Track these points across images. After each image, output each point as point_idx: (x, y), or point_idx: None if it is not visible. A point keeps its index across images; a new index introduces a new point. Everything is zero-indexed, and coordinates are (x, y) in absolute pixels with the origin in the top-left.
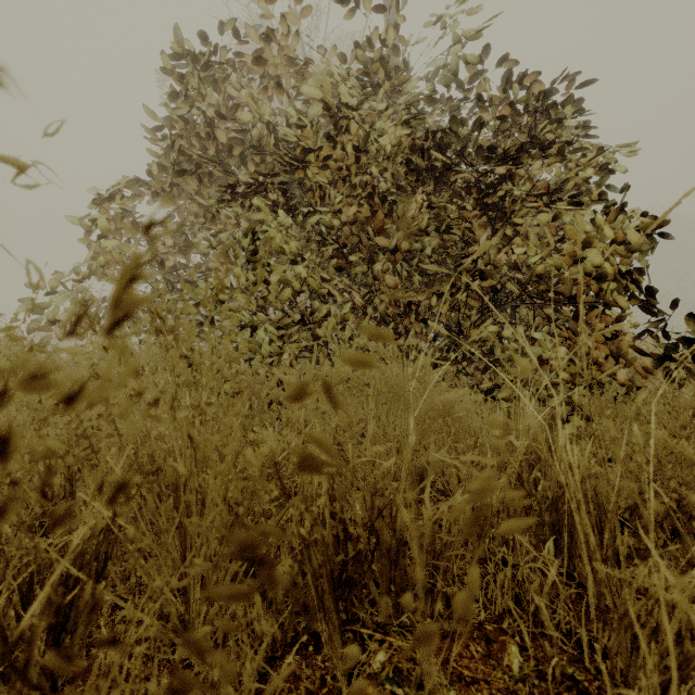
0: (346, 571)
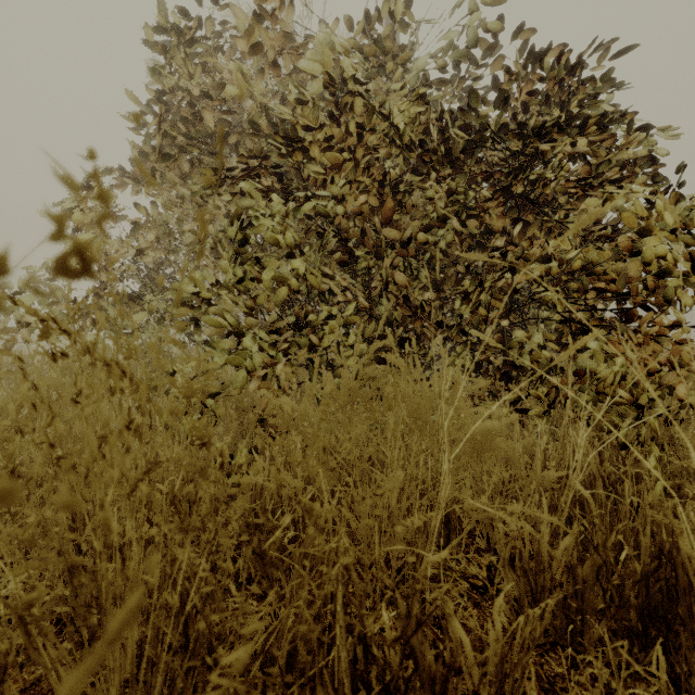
0: None
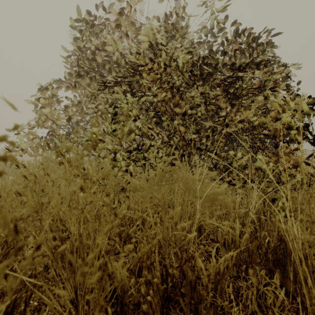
0: (167, 292)
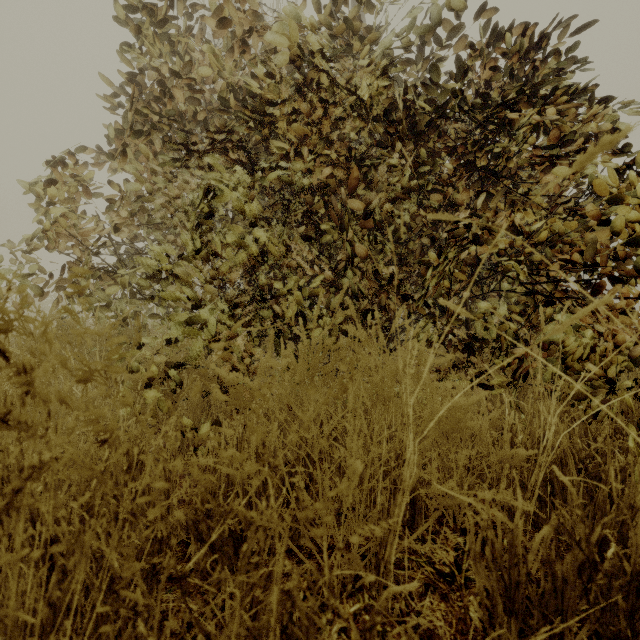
0: None
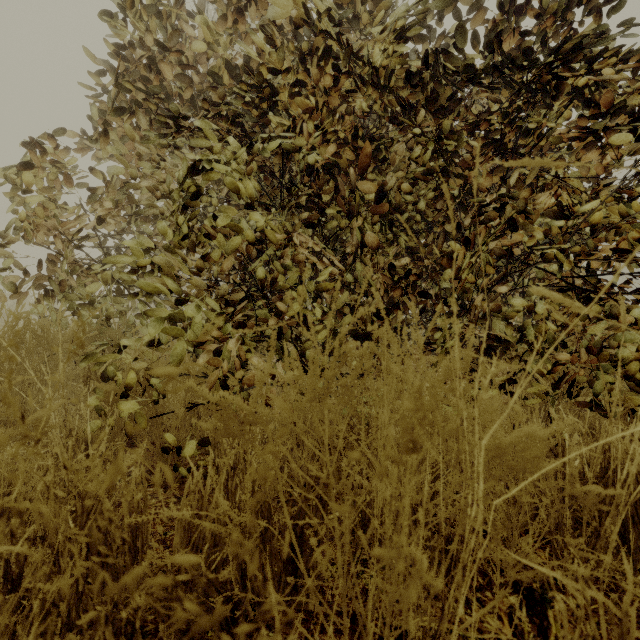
0: None
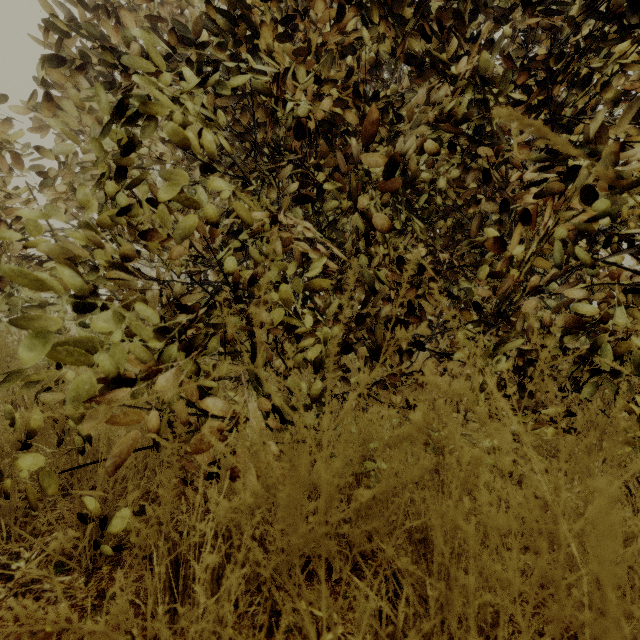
0: None
